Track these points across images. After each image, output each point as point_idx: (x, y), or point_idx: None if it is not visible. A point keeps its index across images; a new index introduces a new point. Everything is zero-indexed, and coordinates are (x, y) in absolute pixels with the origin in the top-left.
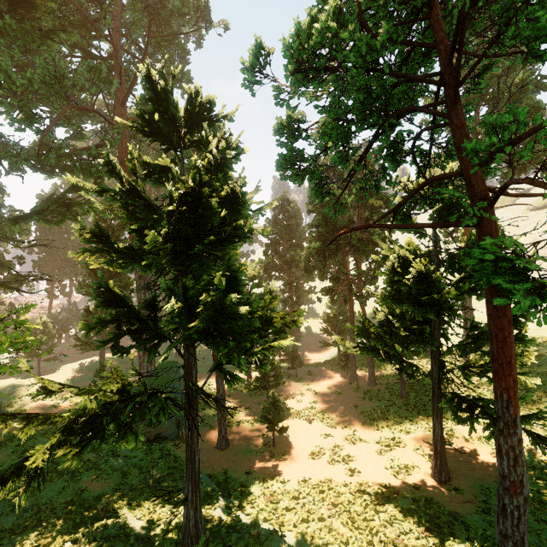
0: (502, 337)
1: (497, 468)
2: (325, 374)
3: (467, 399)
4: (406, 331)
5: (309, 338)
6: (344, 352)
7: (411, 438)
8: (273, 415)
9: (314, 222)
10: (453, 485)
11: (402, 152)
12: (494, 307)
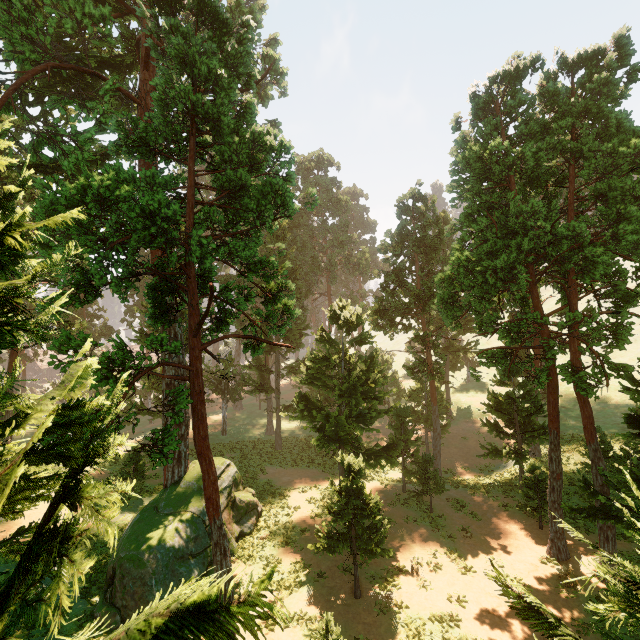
0: None
1: None
2: (489, 516)
3: None
4: None
5: (467, 424)
6: (532, 482)
7: None
8: None
9: (463, 215)
10: None
11: None
12: None
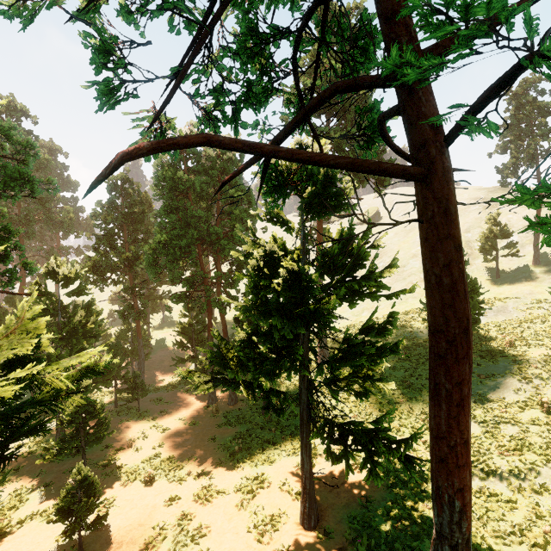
0: (459, 397)
1: (359, 485)
2: (178, 399)
3: (339, 425)
4: (274, 353)
5: (163, 352)
6: (201, 369)
7: (276, 471)
8: (78, 507)
9: (162, 209)
10: (323, 526)
11: (275, 73)
12: (451, 342)
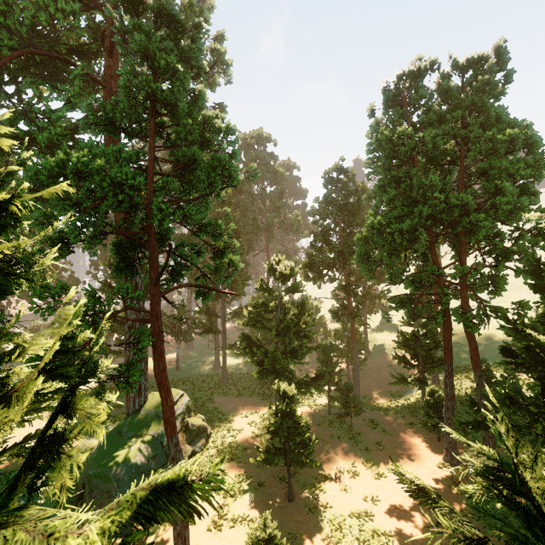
0: None
1: None
2: (398, 432)
3: None
4: None
5: (381, 358)
6: (432, 403)
7: None
8: None
9: (377, 187)
10: None
11: None
12: None
